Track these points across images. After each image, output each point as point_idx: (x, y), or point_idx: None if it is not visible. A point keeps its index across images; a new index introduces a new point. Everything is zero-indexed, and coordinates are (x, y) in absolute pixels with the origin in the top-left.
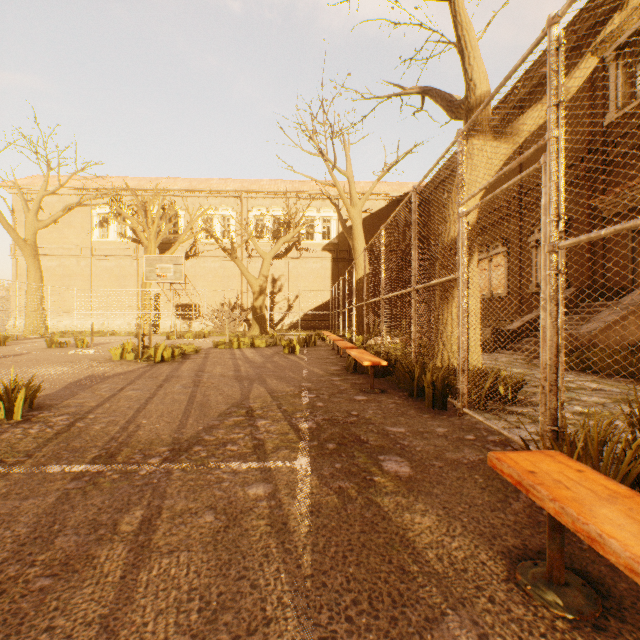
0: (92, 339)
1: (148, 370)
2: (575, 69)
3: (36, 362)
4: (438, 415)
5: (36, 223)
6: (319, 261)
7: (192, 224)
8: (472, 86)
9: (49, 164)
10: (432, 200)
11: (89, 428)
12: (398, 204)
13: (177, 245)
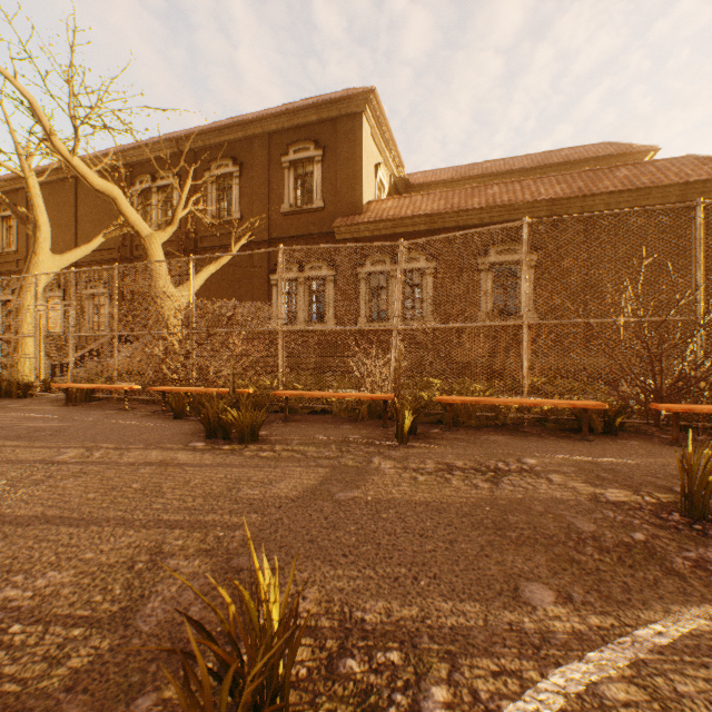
0: None
1: None
2: (97, 239)
3: None
4: (25, 399)
5: None
6: None
7: None
8: (40, 225)
9: None
10: None
11: None
12: None
13: None
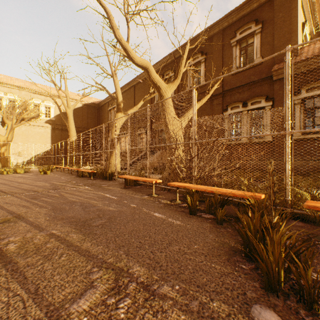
0: None
1: None
2: (140, 103)
3: None
4: (111, 181)
5: None
6: (43, 128)
7: None
8: (118, 99)
9: None
10: (103, 108)
11: (12, 191)
12: (88, 106)
13: None
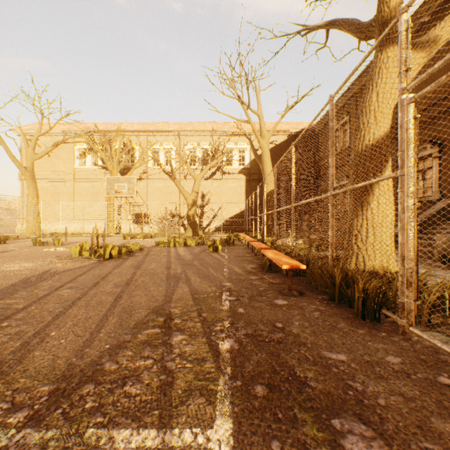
0: (66, 239)
1: (94, 266)
2: None
3: (13, 258)
4: (374, 331)
5: (33, 155)
6: (236, 181)
7: (143, 155)
8: None
9: (42, 113)
10: (322, 134)
11: None
12: (295, 138)
13: (132, 170)
